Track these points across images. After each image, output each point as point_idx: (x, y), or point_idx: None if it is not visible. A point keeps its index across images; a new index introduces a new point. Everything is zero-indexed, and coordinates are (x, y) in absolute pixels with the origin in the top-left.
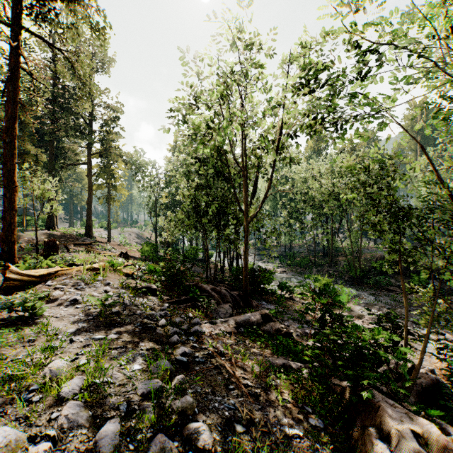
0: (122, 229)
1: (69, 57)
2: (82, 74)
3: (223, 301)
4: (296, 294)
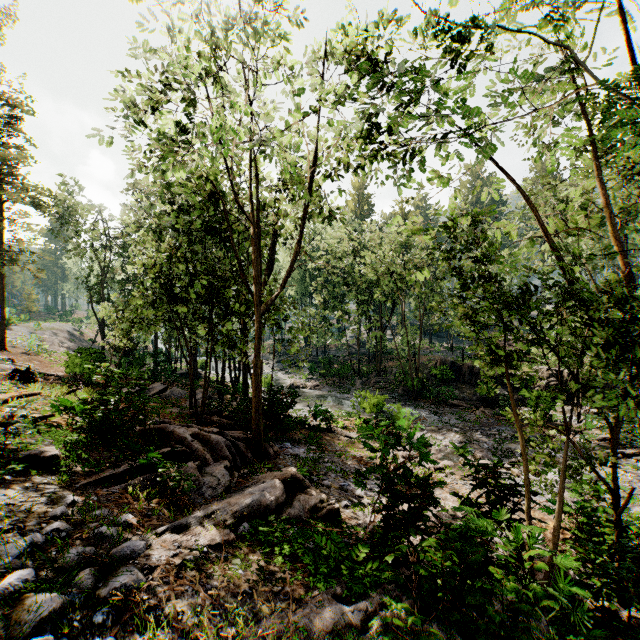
0: (38, 325)
1: None
2: None
3: (214, 458)
4: (335, 422)
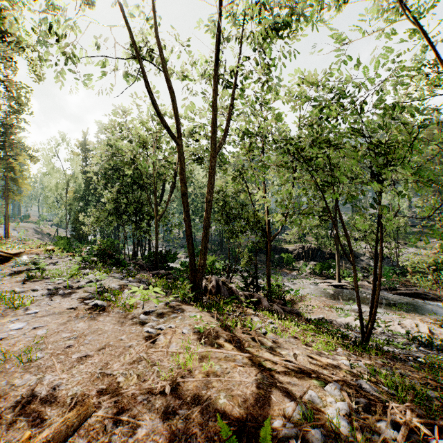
0: (18, 224)
1: (5, 81)
2: (16, 96)
3: (141, 270)
4: None
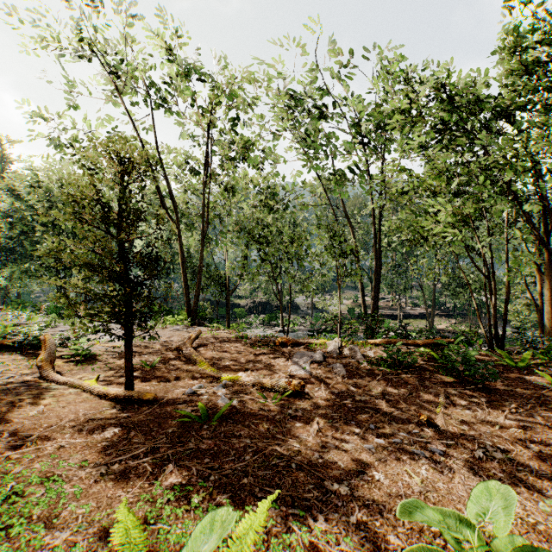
0: None
1: None
2: None
3: None
4: None
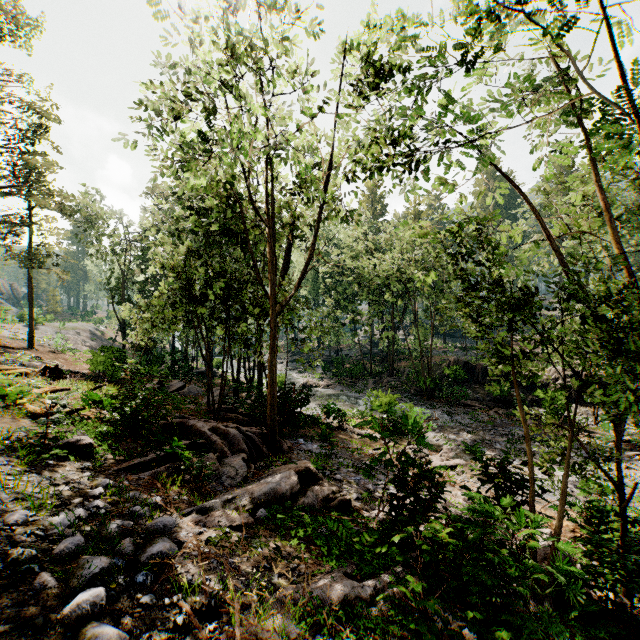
0: (63, 325)
1: None
2: None
3: (232, 451)
4: (348, 420)
